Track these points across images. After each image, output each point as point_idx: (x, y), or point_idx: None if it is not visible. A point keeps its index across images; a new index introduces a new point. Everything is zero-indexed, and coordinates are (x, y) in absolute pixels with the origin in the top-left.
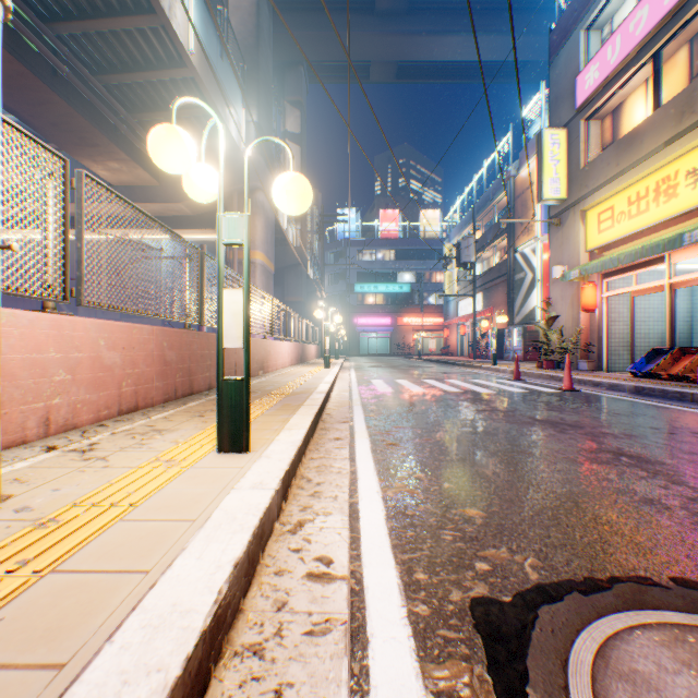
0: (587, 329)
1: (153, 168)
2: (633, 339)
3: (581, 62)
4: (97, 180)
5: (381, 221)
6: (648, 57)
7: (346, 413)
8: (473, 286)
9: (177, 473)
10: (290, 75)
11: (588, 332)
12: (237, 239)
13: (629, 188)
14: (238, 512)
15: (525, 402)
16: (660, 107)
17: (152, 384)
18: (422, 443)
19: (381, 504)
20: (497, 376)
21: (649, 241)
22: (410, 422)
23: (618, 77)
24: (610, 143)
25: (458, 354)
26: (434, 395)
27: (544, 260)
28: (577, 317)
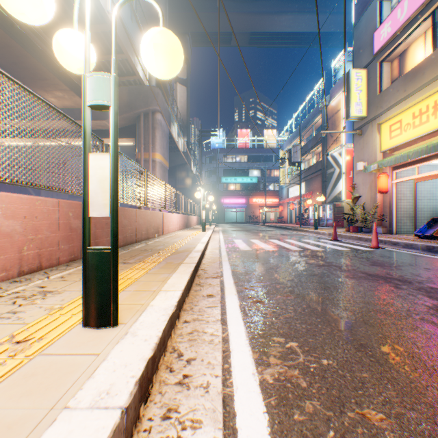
0: (381, 205)
1: None
2: (415, 212)
3: (377, 23)
4: None
5: (238, 137)
6: (428, 14)
7: (217, 269)
8: (300, 177)
9: (11, 369)
10: (180, 41)
11: (382, 207)
12: (102, 100)
13: (414, 106)
14: None
15: (350, 258)
16: None
17: (56, 247)
18: (284, 300)
19: (260, 399)
20: (320, 237)
21: (429, 143)
22: (269, 277)
23: (406, 30)
24: (397, 77)
25: (288, 222)
26: (281, 252)
27: (347, 160)
28: (374, 197)
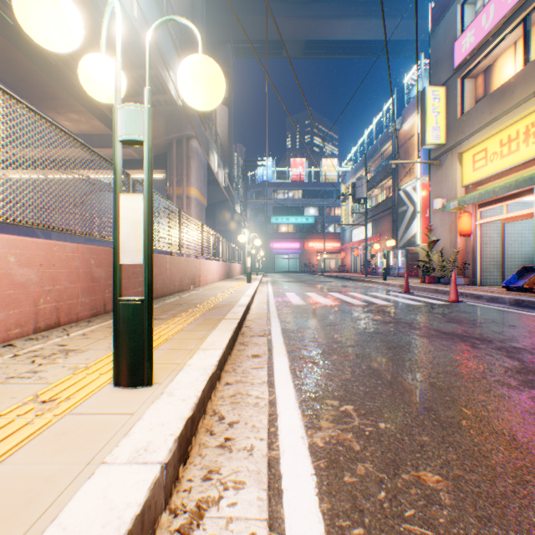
0: (463, 251)
1: (106, 119)
2: (503, 259)
3: (458, 31)
4: (2, 88)
5: (291, 168)
6: (518, 21)
7: (264, 326)
8: (366, 217)
9: (41, 428)
10: (220, 51)
11: (464, 253)
12: (135, 135)
13: (501, 132)
14: (82, 534)
15: (423, 314)
16: (530, 62)
17: (76, 300)
18: (341, 361)
19: (308, 462)
20: (389, 289)
21: (520, 176)
22: (325, 335)
23: (492, 40)
24: (482, 96)
25: (352, 272)
26: (341, 307)
27: (423, 196)
28: (454, 241)
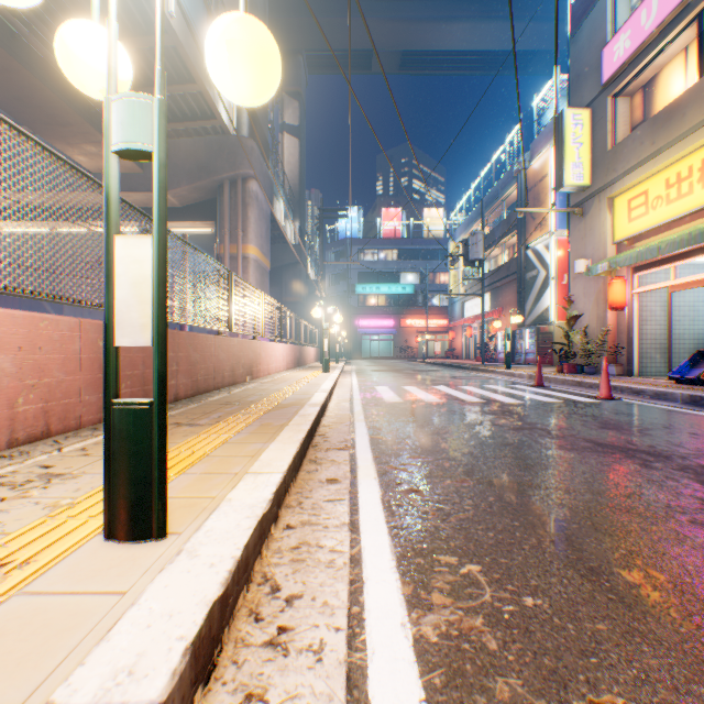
0: (614, 330)
1: None
2: (670, 340)
3: (608, 33)
4: None
5: (383, 220)
6: (692, 17)
7: (345, 434)
8: (482, 285)
9: None
10: (288, 65)
11: (615, 332)
12: (138, 142)
13: (668, 168)
14: None
15: (566, 417)
16: None
17: (76, 398)
18: (457, 488)
19: (414, 675)
20: (515, 382)
21: (694, 227)
22: (431, 448)
23: (655, 44)
24: (641, 121)
25: (464, 358)
26: (451, 406)
27: (559, 256)
28: (603, 316)
